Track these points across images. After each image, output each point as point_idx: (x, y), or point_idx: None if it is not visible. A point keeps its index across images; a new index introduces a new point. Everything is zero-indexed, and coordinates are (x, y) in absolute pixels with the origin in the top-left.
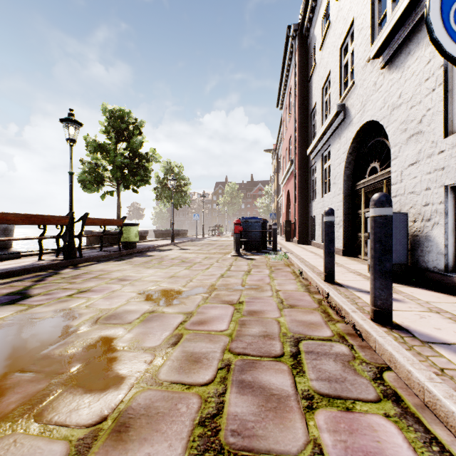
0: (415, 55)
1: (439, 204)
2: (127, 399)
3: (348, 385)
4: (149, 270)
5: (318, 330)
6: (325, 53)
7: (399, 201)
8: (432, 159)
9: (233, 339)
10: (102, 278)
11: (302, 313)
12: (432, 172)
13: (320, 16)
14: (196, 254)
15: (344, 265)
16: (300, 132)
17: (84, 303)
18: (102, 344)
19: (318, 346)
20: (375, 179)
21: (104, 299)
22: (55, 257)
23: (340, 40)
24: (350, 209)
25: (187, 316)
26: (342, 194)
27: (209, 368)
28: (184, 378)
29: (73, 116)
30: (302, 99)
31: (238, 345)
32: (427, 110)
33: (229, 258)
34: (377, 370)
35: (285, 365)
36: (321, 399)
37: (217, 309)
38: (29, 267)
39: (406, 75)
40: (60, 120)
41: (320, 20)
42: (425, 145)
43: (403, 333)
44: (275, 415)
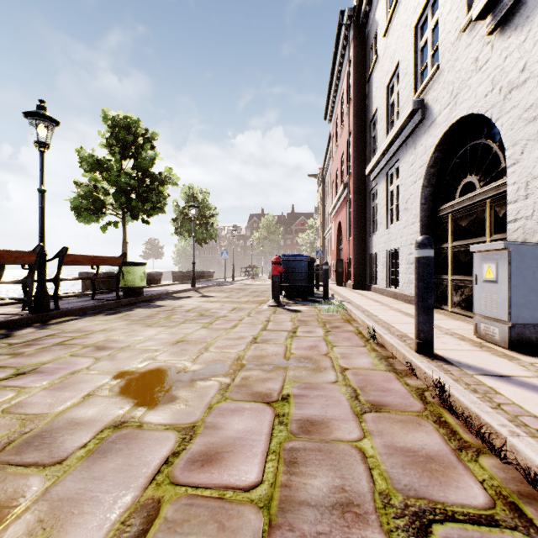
0: None
1: None
2: None
3: None
4: (149, 330)
5: (452, 484)
6: (392, 38)
7: (522, 228)
8: None
9: (273, 522)
10: (70, 346)
11: (401, 425)
12: None
13: None
14: (221, 303)
15: None
16: (356, 147)
17: (6, 401)
18: None
19: None
20: (471, 199)
21: (47, 392)
22: (21, 309)
23: (415, 15)
24: None
25: (182, 438)
26: (418, 223)
27: None
28: None
29: (43, 110)
30: (359, 104)
31: None
32: None
33: (266, 310)
34: None
35: None
36: None
37: (243, 416)
38: None
39: (537, 34)
40: (24, 114)
41: None
42: None
43: None
44: None
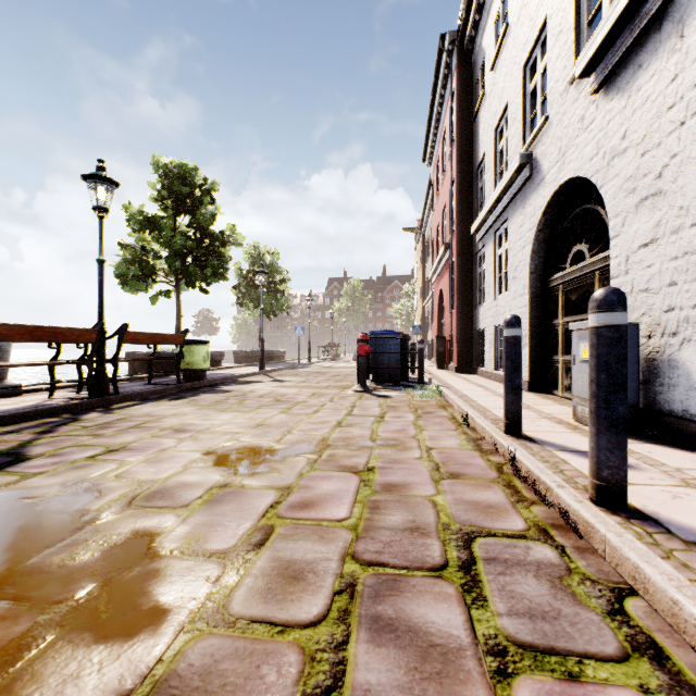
0: (650, 70)
1: (692, 308)
2: (171, 655)
3: (566, 625)
4: (224, 414)
5: (501, 519)
6: (500, 74)
7: None
8: (679, 236)
9: (359, 535)
10: (147, 428)
11: (472, 487)
12: (681, 257)
13: (491, 17)
14: (298, 388)
15: (533, 406)
16: (460, 200)
17: (113, 470)
18: (135, 545)
19: (504, 549)
20: (581, 270)
21: (147, 464)
22: (75, 394)
23: (524, 53)
24: (539, 317)
25: (281, 494)
26: (527, 295)
27: (318, 592)
28: (275, 612)
29: (103, 171)
30: (463, 148)
31: (368, 547)
32: (671, 156)
33: (350, 396)
34: (613, 594)
35: (451, 585)
36: (521, 654)
37: (332, 481)
38: (32, 410)
39: (635, 103)
40: (82, 176)
41: (492, 24)
42: (667, 214)
43: (650, 527)
44: (440, 690)
